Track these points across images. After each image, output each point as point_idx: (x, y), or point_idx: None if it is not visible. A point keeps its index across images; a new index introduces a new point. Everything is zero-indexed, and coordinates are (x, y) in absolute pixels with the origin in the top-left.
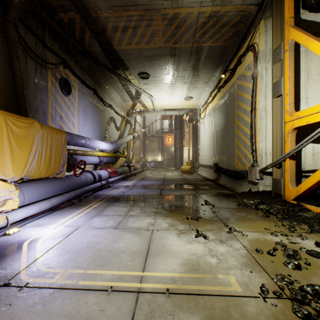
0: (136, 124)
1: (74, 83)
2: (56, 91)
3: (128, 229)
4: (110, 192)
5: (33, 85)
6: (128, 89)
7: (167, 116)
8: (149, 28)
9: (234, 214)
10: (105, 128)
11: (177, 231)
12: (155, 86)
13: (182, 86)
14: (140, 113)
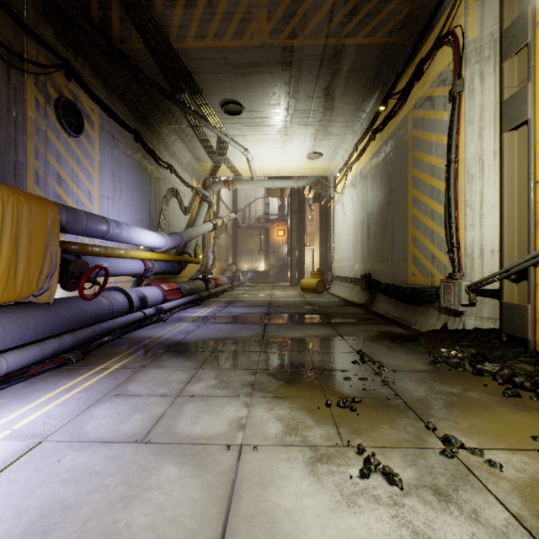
0: (220, 205)
1: (92, 113)
2: (48, 123)
3: (175, 444)
4: (159, 331)
5: None
6: (204, 135)
7: (276, 191)
8: None
9: (436, 389)
10: (159, 207)
11: (306, 450)
12: (253, 131)
13: (303, 131)
14: (227, 183)
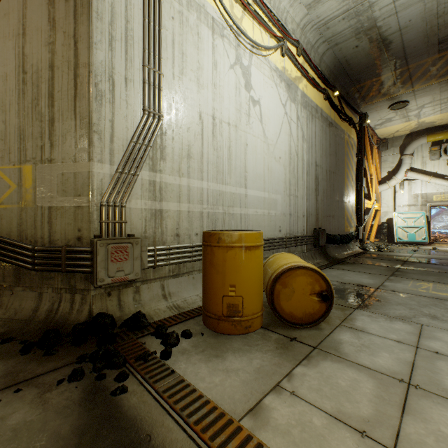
0: None
1: None
2: None
3: None
4: None
5: None
6: None
7: None
8: None
9: (405, 249)
10: None
11: (446, 249)
12: None
13: None
14: None
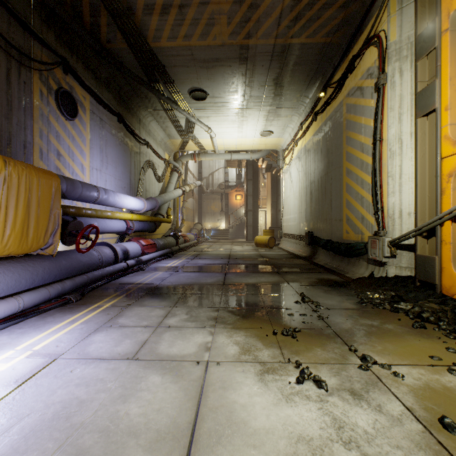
0: (188, 174)
1: (84, 100)
2: (50, 109)
3: (157, 360)
4: (140, 278)
5: (3, 95)
6: (175, 117)
7: (234, 162)
8: (205, 9)
9: (360, 322)
10: (138, 177)
11: (257, 365)
12: (215, 113)
13: (257, 113)
14: (194, 156)
